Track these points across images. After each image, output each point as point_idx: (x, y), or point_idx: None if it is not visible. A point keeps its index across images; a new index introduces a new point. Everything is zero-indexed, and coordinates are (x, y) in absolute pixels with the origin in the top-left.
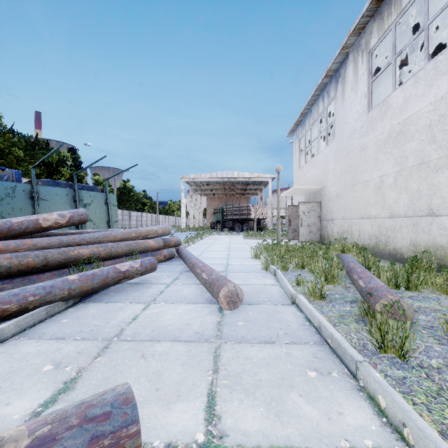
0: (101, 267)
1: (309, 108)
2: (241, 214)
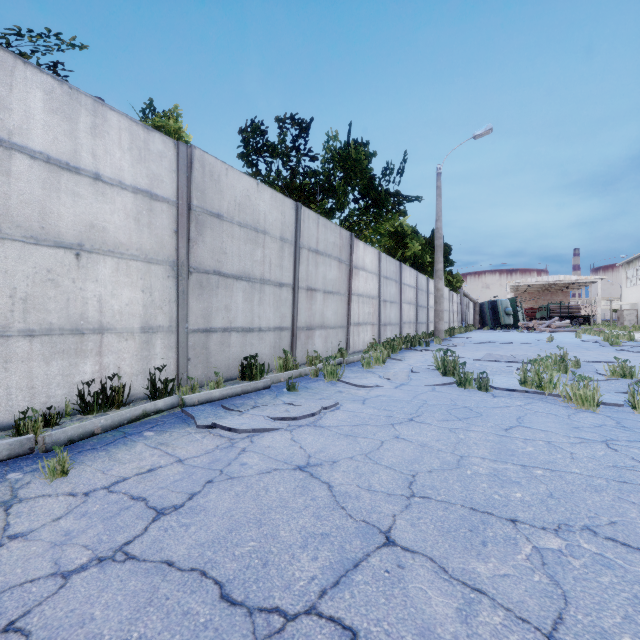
0: (570, 327)
1: (631, 259)
2: (570, 312)
